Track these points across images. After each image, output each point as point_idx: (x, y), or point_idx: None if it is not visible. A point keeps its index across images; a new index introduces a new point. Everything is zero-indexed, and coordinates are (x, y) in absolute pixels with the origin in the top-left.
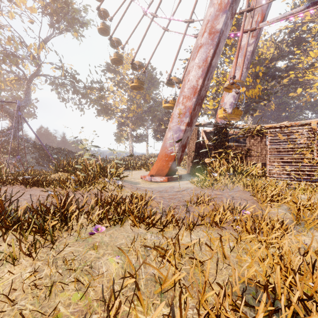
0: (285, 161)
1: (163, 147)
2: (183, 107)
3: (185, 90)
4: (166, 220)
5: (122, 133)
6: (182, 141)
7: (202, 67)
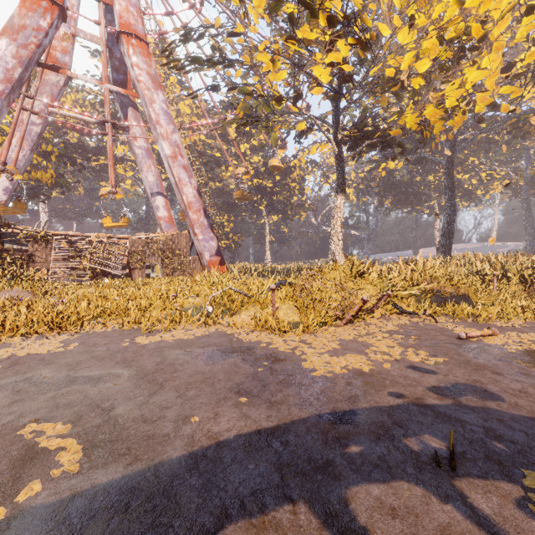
0: (70, 267)
1: None
2: None
3: None
4: None
5: None
6: None
7: None
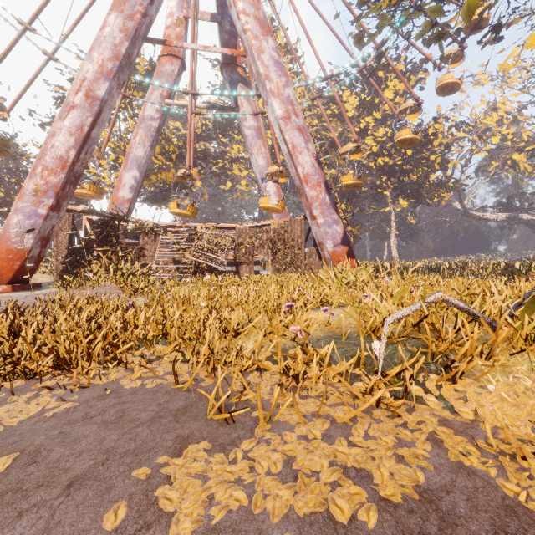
0: (177, 262)
1: (2, 237)
2: (43, 182)
3: (46, 158)
4: (6, 309)
5: None
6: (42, 231)
7: (76, 136)
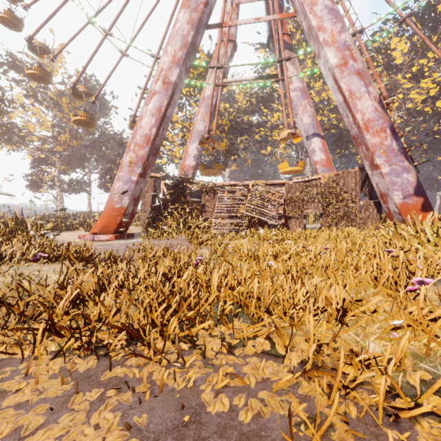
0: (232, 216)
1: (110, 199)
2: (135, 155)
3: (137, 136)
4: (105, 258)
5: (42, 177)
6: (134, 193)
7: (156, 116)
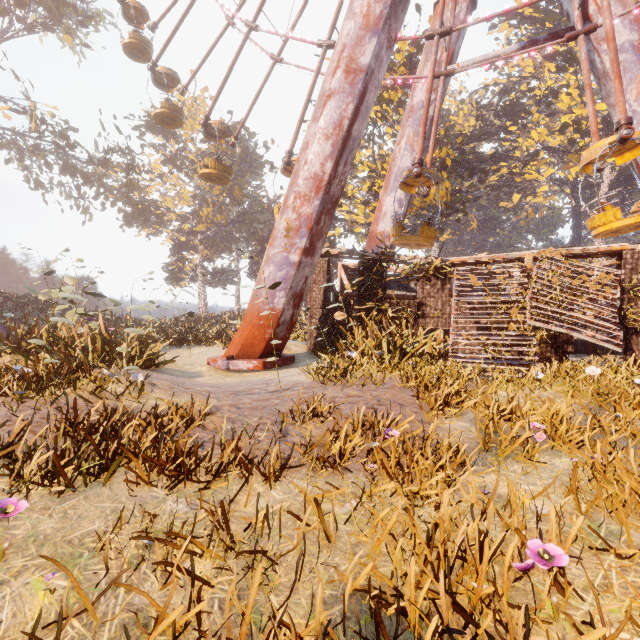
0: (483, 326)
1: (254, 297)
2: (295, 215)
3: (298, 181)
4: (220, 463)
5: (182, 266)
6: (294, 286)
7: (333, 138)
